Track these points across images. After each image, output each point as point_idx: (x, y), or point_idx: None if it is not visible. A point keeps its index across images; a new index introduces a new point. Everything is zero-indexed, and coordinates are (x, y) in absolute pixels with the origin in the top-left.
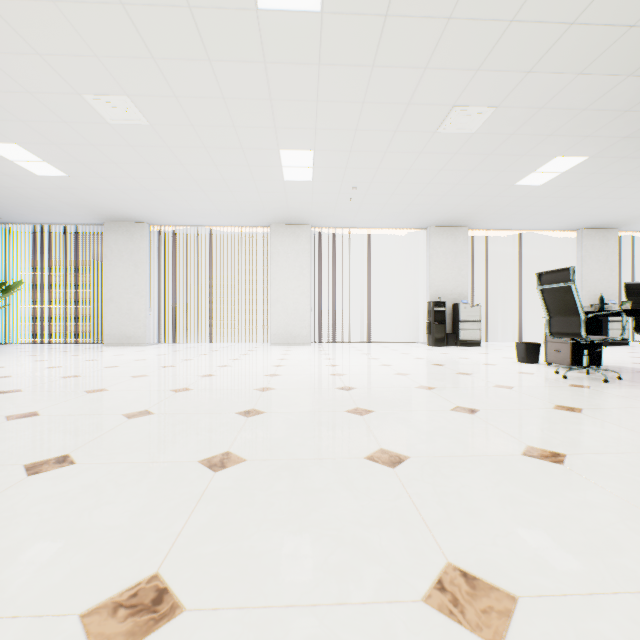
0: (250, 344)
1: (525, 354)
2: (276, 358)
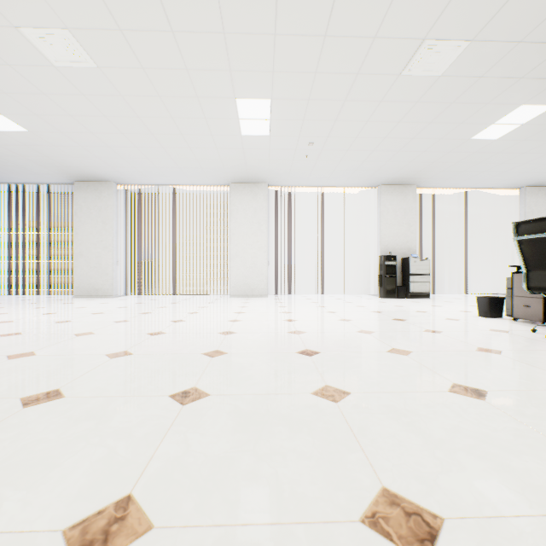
0: (211, 296)
1: (488, 308)
2: (233, 311)
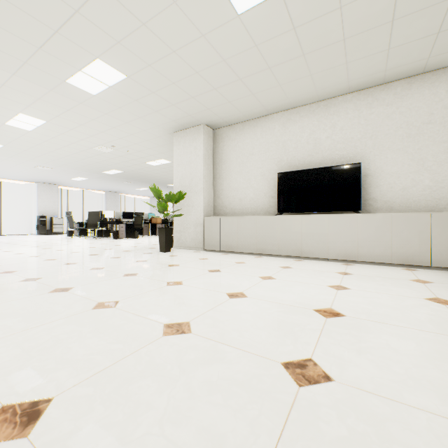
0: None
1: (69, 234)
2: None
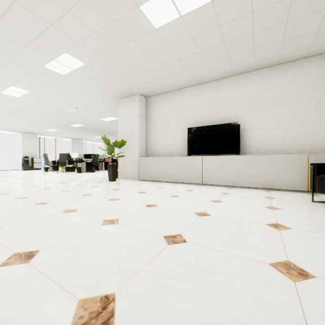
0: None
1: (45, 169)
2: None
